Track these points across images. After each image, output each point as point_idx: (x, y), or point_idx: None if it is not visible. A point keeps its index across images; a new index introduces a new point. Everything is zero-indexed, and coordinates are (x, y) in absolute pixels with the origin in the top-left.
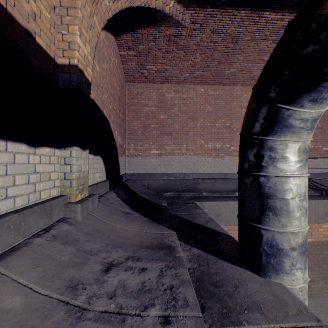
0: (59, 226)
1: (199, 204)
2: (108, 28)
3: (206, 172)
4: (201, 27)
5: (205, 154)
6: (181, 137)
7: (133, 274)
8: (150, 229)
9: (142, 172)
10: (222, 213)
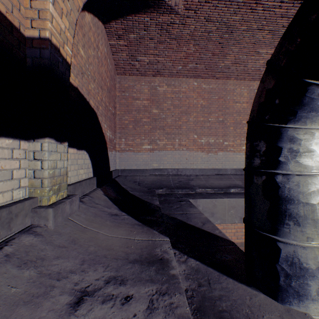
0: (19, 240)
1: (193, 201)
2: (96, 13)
3: (199, 168)
4: (195, 14)
5: (198, 149)
6: (173, 131)
7: (113, 308)
8: (139, 235)
9: (133, 168)
10: (217, 211)
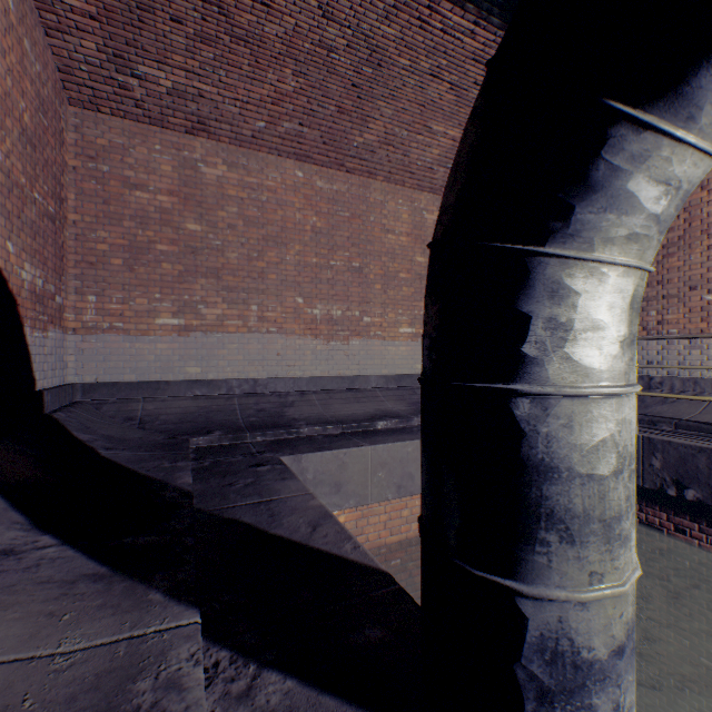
0: None
1: (291, 461)
2: None
3: (309, 375)
4: None
5: (307, 332)
6: (245, 285)
7: None
8: (82, 630)
9: (126, 379)
10: (349, 478)
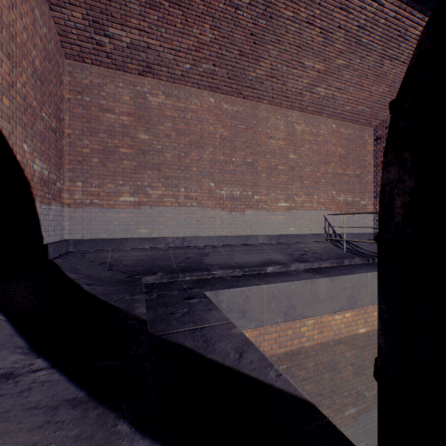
0: None
1: (211, 295)
2: None
3: (218, 235)
4: None
5: (217, 205)
6: (176, 174)
7: None
8: None
9: (101, 237)
10: (251, 307)
